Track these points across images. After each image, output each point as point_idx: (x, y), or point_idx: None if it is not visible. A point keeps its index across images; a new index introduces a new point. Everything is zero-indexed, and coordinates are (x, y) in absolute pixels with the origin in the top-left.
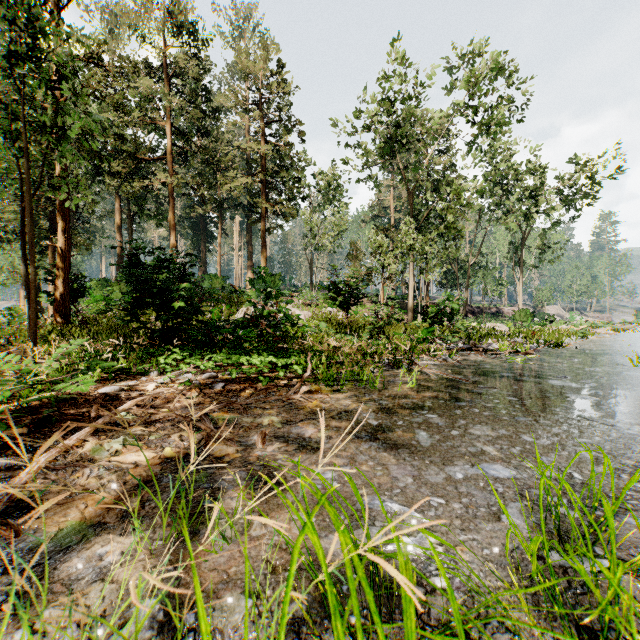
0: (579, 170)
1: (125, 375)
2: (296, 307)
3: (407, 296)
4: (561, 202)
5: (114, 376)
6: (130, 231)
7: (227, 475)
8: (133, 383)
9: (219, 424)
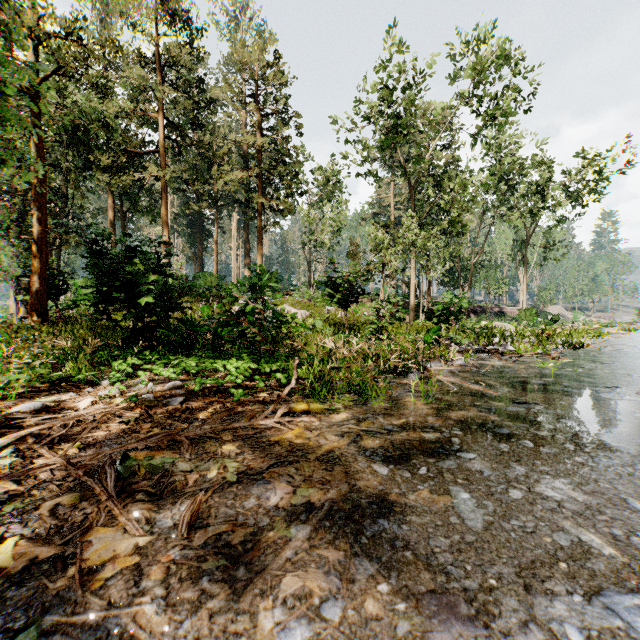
0: (585, 165)
1: (68, 385)
2: (293, 306)
3: (408, 295)
4: (567, 198)
5: (49, 387)
6: (122, 228)
7: (78, 634)
8: (67, 397)
9: (138, 476)
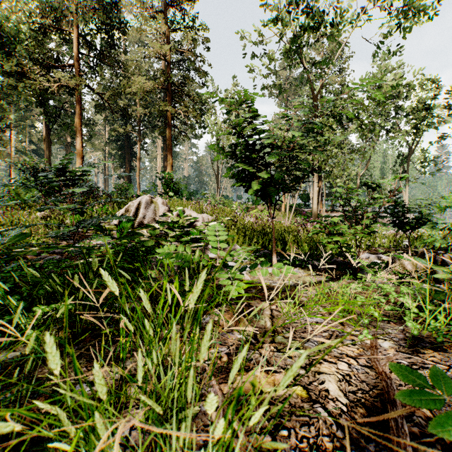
0: None
1: None
2: (195, 210)
3: (302, 205)
4: (449, 116)
5: None
6: (47, 142)
7: None
8: None
9: None
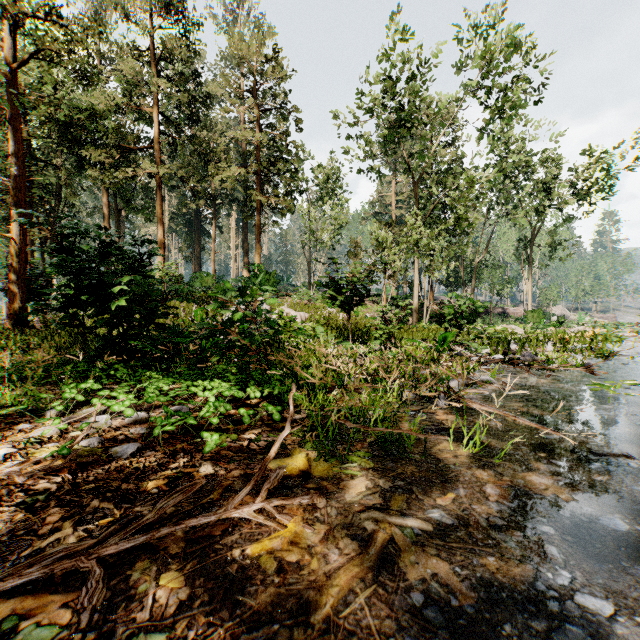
0: (593, 162)
1: None
2: (292, 307)
3: (410, 296)
4: (573, 196)
5: None
6: (116, 226)
7: None
8: None
9: None
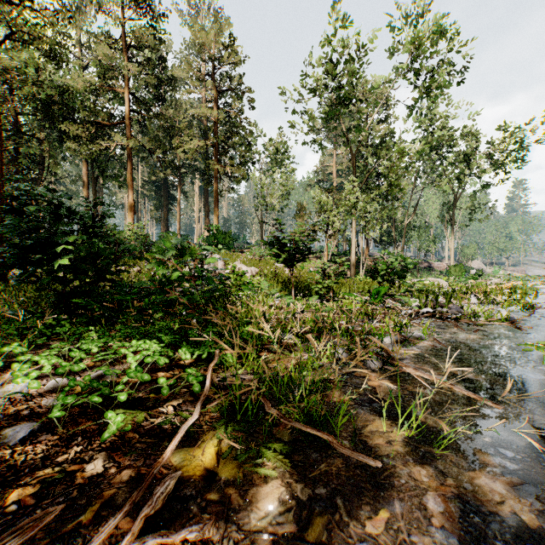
0: (507, 136)
1: None
2: (244, 263)
3: (348, 252)
4: (490, 166)
5: None
6: (93, 192)
7: None
8: None
9: None
